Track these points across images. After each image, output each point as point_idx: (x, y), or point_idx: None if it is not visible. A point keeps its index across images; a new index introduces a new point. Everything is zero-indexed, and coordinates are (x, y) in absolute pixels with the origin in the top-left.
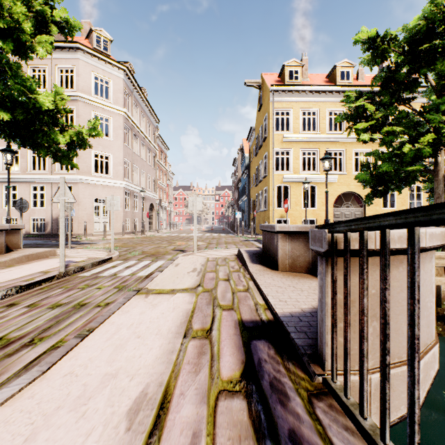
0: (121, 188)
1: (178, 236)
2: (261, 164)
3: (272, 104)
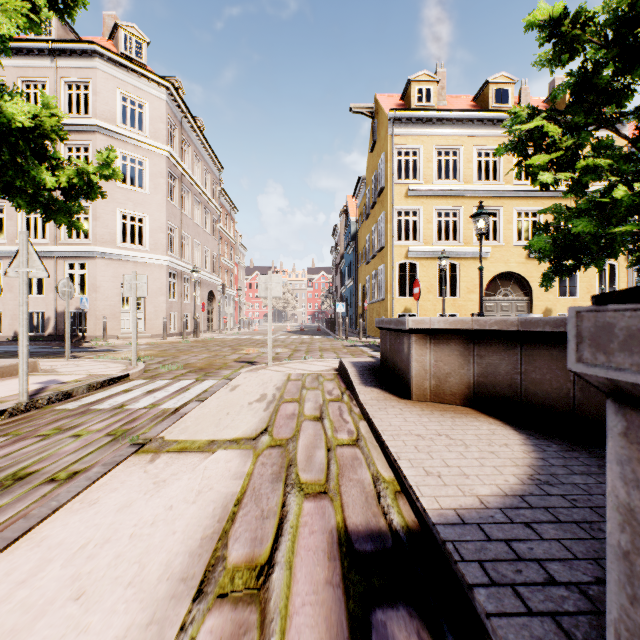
0: (162, 267)
1: (249, 339)
2: (375, 231)
3: (391, 139)
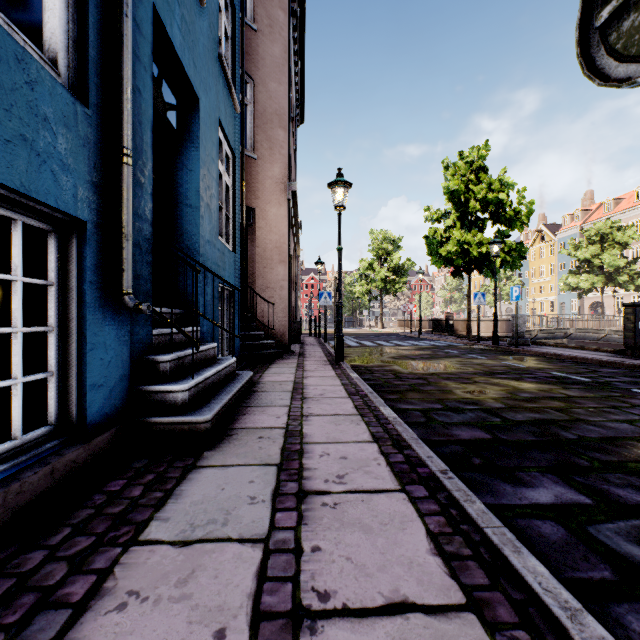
0: None
1: None
2: None
3: None
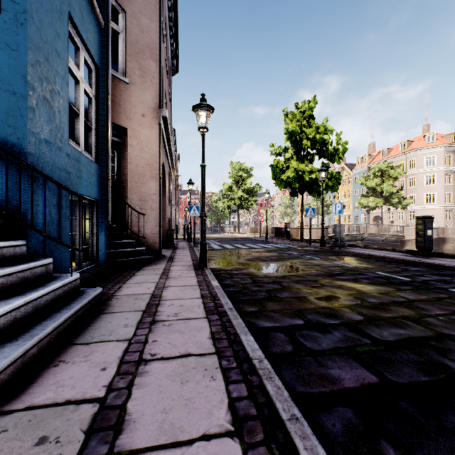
0: (441, 209)
1: None
2: None
3: None
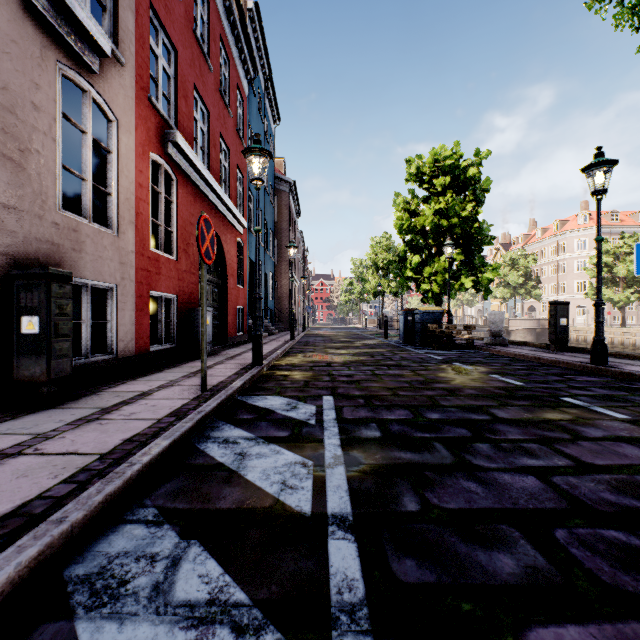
0: None
1: None
2: None
3: None
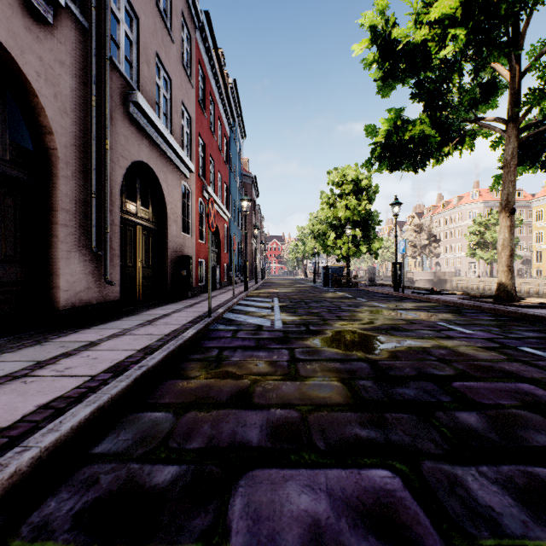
0: None
1: None
2: None
3: (532, 208)
